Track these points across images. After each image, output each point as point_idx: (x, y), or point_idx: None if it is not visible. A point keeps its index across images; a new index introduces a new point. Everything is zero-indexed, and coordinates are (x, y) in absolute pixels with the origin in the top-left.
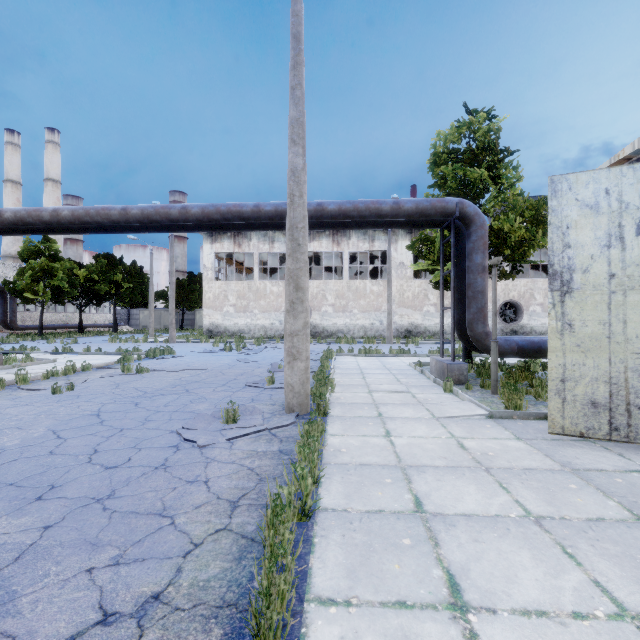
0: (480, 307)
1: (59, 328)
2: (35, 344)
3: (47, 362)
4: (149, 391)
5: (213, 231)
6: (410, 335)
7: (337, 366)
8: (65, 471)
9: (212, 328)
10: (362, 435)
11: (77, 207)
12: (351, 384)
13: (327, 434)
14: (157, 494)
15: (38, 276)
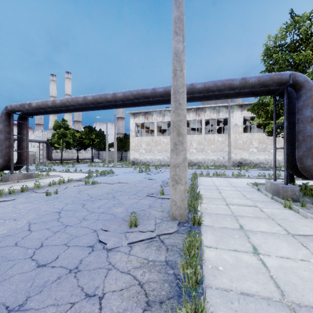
0: (309, 147)
1: (69, 160)
2: (57, 167)
3: (56, 176)
4: (93, 196)
5: (130, 107)
6: (241, 165)
7: (201, 183)
8: (10, 266)
9: (134, 160)
10: (233, 249)
11: (63, 98)
12: (212, 197)
13: (203, 245)
14: (56, 312)
15: (60, 137)
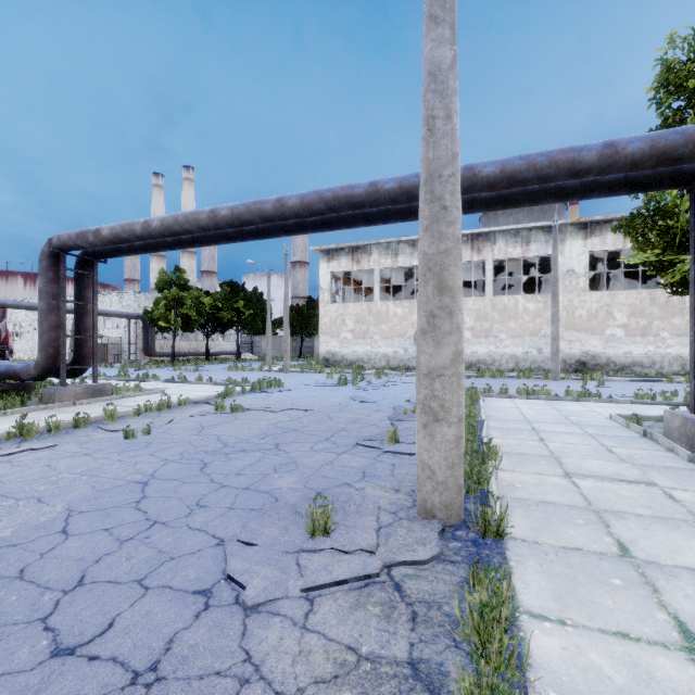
0: None
1: (190, 355)
2: (163, 371)
3: (155, 392)
4: (230, 443)
5: (318, 231)
6: (584, 368)
7: (489, 414)
8: None
9: (328, 357)
10: (615, 632)
11: (167, 215)
12: (524, 453)
13: (519, 609)
14: None
15: (171, 305)
